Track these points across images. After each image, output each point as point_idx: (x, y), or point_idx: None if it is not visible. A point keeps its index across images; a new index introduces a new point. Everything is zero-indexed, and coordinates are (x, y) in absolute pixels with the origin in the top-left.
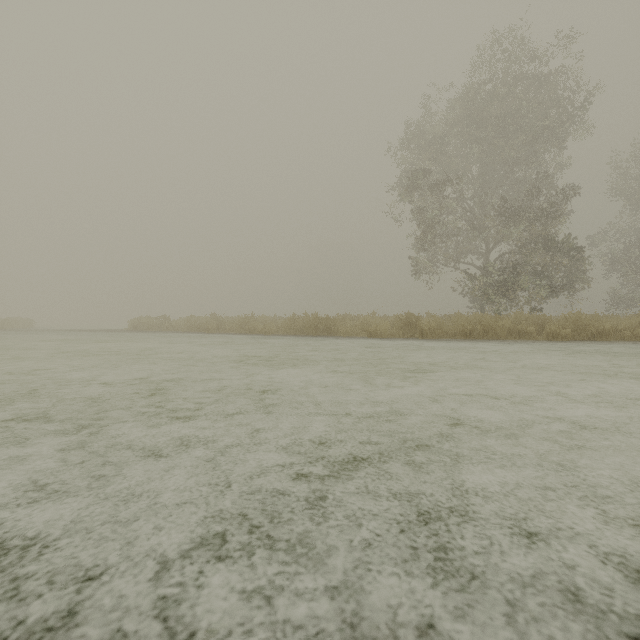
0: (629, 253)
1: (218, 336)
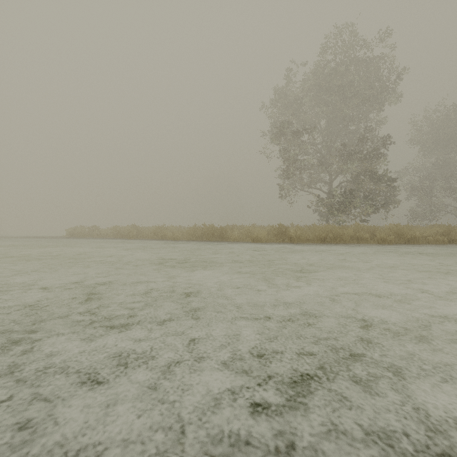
0: (423, 183)
1: (138, 241)
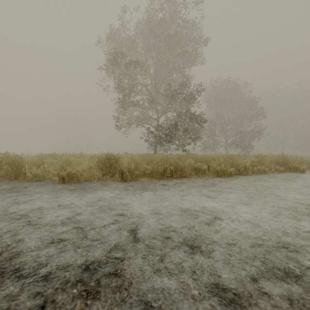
0: (210, 127)
1: None
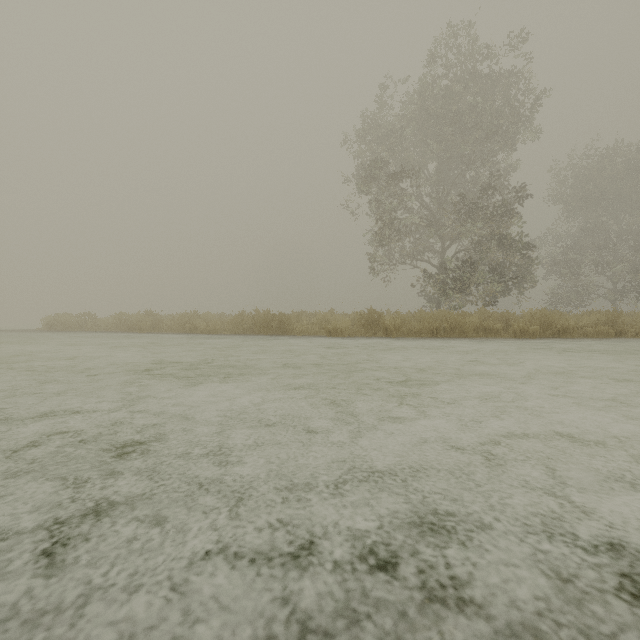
0: (567, 256)
1: (149, 336)
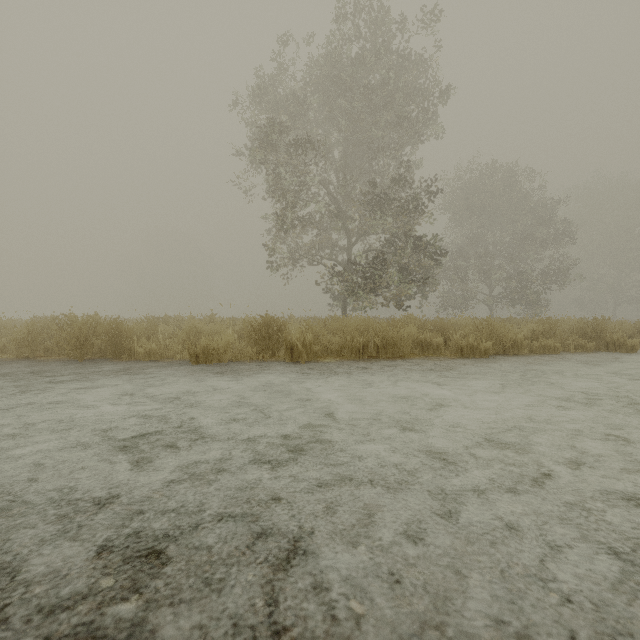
0: (456, 262)
1: None
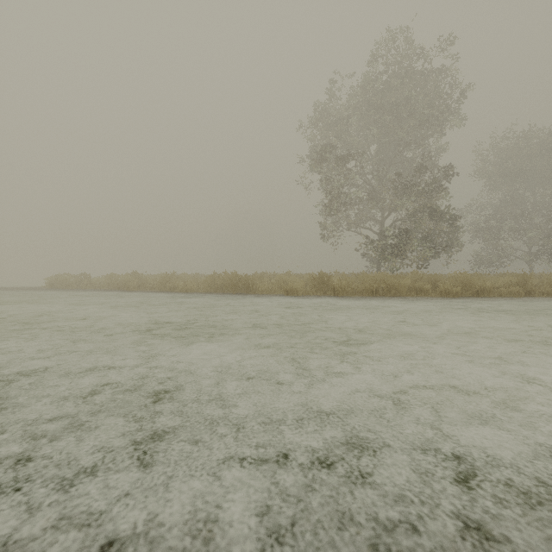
0: (489, 223)
1: (137, 294)
